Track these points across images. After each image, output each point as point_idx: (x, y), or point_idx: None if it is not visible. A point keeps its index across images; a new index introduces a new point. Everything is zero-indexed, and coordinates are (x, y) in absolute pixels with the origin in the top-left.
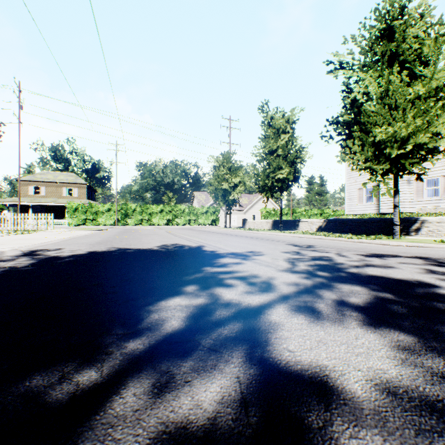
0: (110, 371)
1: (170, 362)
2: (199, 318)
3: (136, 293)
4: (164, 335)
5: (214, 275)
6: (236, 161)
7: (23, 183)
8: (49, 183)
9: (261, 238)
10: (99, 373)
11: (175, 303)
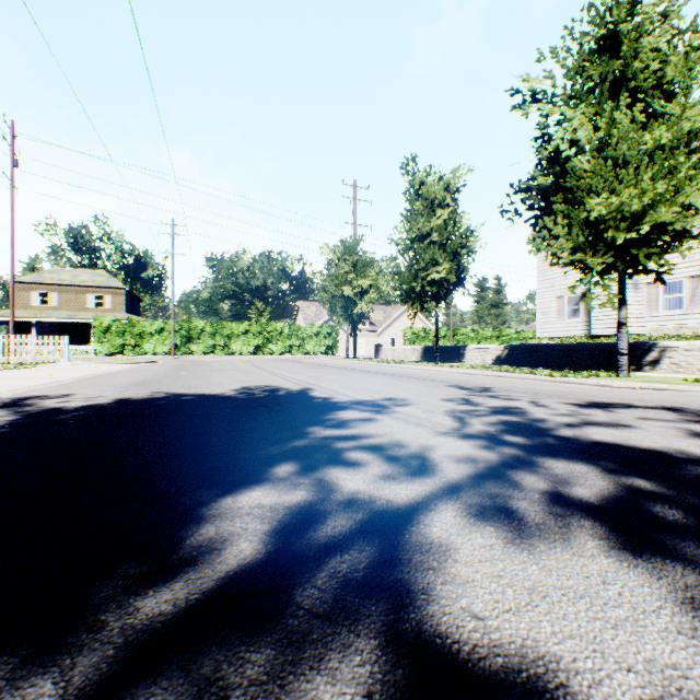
0: (86, 681)
1: (224, 652)
2: (293, 534)
3: (182, 479)
4: (220, 578)
5: (326, 443)
6: (364, 253)
7: (21, 287)
8: (65, 287)
9: (406, 375)
10: (61, 688)
11: (251, 501)
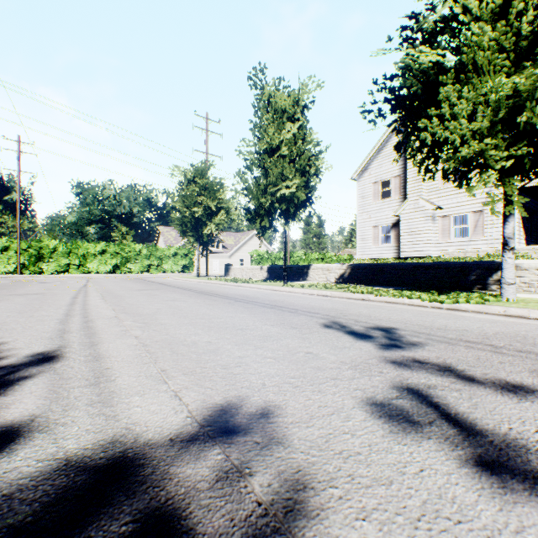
0: None
1: None
2: None
3: None
4: None
5: None
6: (215, 178)
7: None
8: None
9: (256, 299)
10: None
11: None
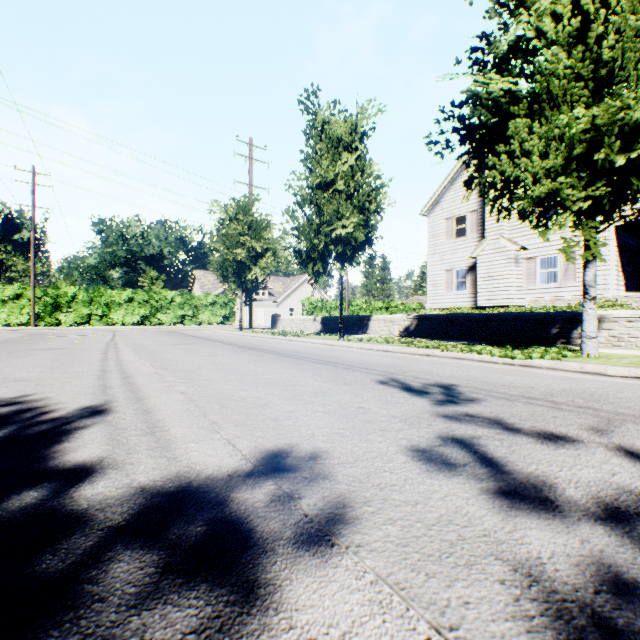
0: None
1: None
2: None
3: None
4: None
5: None
6: (260, 215)
7: None
8: None
9: (307, 355)
10: None
11: None
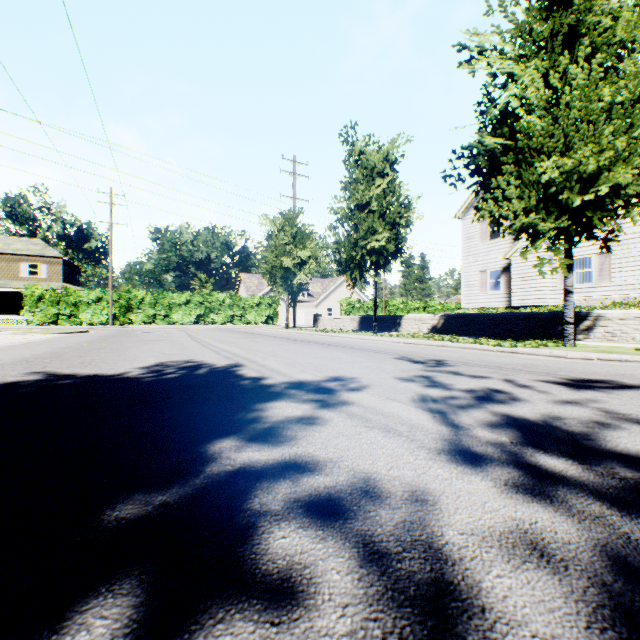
0: None
1: None
2: None
3: None
4: None
5: (233, 492)
6: (303, 225)
7: None
8: None
9: (347, 345)
10: None
11: None
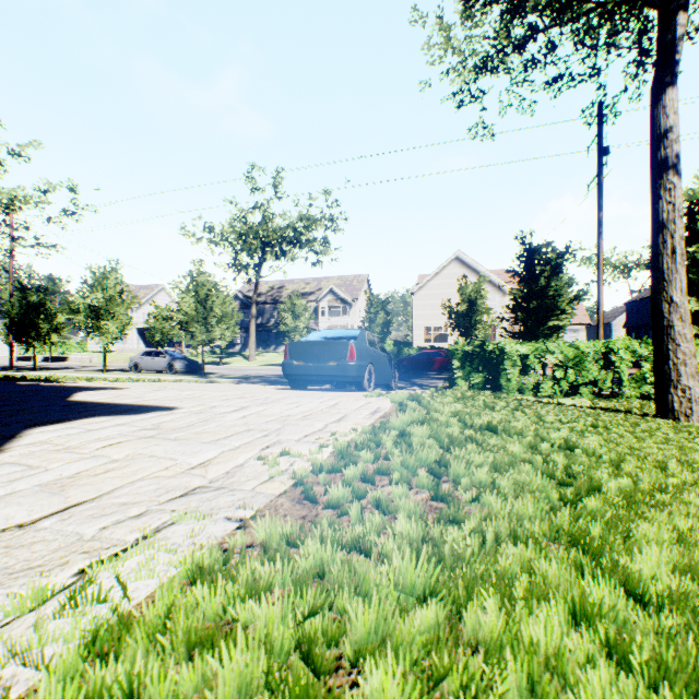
0: None
1: None
2: None
3: None
4: None
5: None
6: None
7: None
8: None
9: (3, 364)
10: None
11: None
